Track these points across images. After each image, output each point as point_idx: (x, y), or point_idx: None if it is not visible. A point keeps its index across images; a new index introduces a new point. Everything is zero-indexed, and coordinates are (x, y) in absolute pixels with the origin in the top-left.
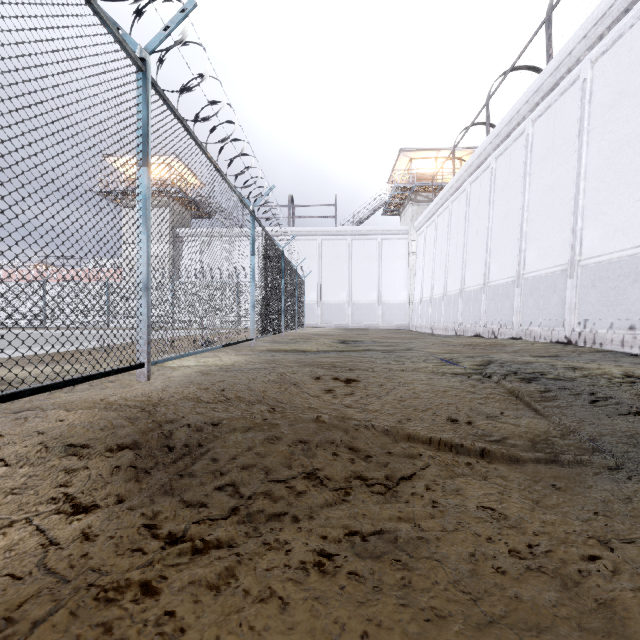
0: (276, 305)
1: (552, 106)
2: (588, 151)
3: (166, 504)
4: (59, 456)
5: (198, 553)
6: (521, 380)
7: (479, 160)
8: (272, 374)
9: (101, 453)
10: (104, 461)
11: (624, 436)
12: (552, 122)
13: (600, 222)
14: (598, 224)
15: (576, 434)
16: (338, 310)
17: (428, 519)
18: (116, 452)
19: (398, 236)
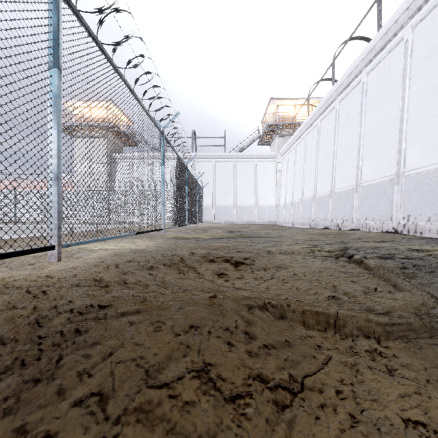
0: (182, 205)
1: (382, 61)
2: (410, 92)
3: None
4: None
5: None
6: (379, 259)
7: (327, 103)
8: (173, 255)
9: None
10: None
11: None
12: (382, 73)
13: (419, 143)
14: (418, 145)
15: None
16: (227, 211)
17: None
18: None
19: (269, 159)
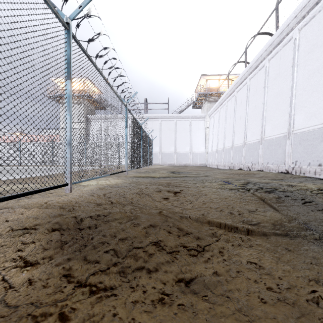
0: (138, 153)
1: (278, 52)
2: (297, 75)
3: (76, 261)
4: (19, 234)
5: (93, 291)
6: (265, 192)
7: (241, 80)
8: (136, 189)
9: (42, 232)
10: (43, 237)
11: (321, 221)
12: (278, 60)
13: (303, 111)
14: (302, 112)
15: (296, 220)
16: (170, 156)
17: (221, 269)
18: (50, 232)
19: (200, 119)
